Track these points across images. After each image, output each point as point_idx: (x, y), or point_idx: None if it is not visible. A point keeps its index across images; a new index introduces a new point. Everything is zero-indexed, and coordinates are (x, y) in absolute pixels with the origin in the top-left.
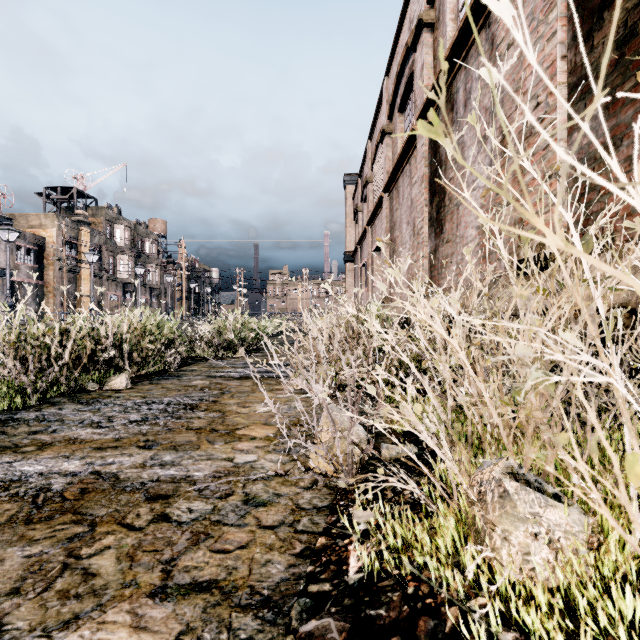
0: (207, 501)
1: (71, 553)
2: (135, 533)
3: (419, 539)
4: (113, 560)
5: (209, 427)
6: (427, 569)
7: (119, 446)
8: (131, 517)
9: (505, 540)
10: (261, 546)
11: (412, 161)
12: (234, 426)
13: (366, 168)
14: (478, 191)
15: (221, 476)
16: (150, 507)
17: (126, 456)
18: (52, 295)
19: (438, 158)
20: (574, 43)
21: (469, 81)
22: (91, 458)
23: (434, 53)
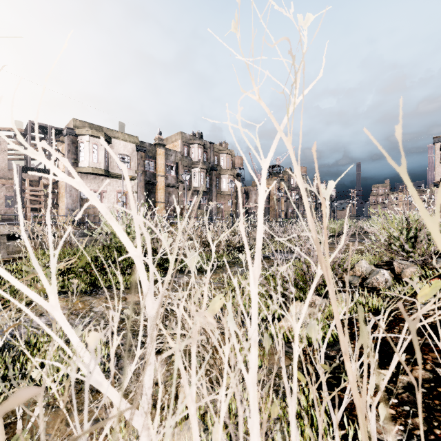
0: None
1: None
2: None
3: None
4: None
5: None
6: None
7: None
8: None
9: None
10: None
11: None
12: None
13: None
14: None
15: None
16: None
17: None
18: (273, 211)
19: None
20: None
21: None
22: None
23: None
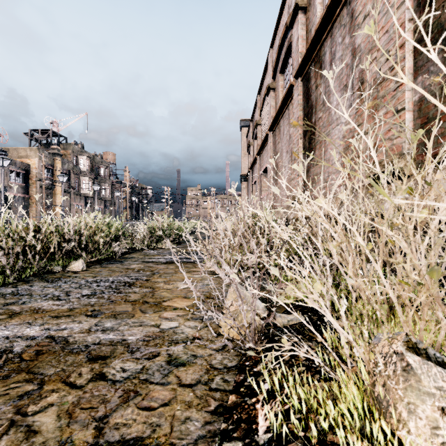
0: (137, 361)
1: (19, 410)
2: (76, 391)
3: (322, 405)
4: (54, 417)
5: (142, 300)
6: (330, 432)
7: (72, 315)
8: (74, 376)
9: (412, 413)
10: (181, 403)
11: (290, 107)
12: (161, 299)
13: (256, 115)
14: (341, 126)
15: (150, 340)
16: (90, 367)
17: (76, 323)
18: (35, 205)
19: (310, 104)
20: (418, 9)
21: (334, 46)
22: (48, 325)
23: (306, 28)
